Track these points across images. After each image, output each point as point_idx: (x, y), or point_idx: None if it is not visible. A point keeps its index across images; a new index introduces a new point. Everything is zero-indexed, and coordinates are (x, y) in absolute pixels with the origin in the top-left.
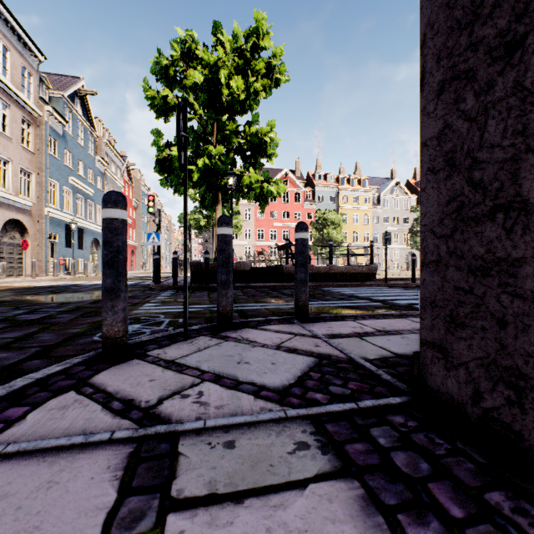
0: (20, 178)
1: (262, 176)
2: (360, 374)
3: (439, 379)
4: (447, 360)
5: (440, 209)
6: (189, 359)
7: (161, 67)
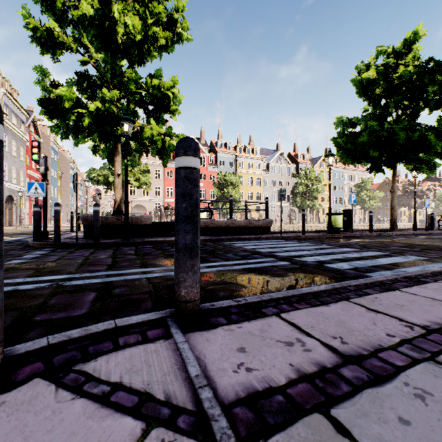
0: None
1: (165, 132)
2: None
3: None
4: None
5: None
6: None
7: None
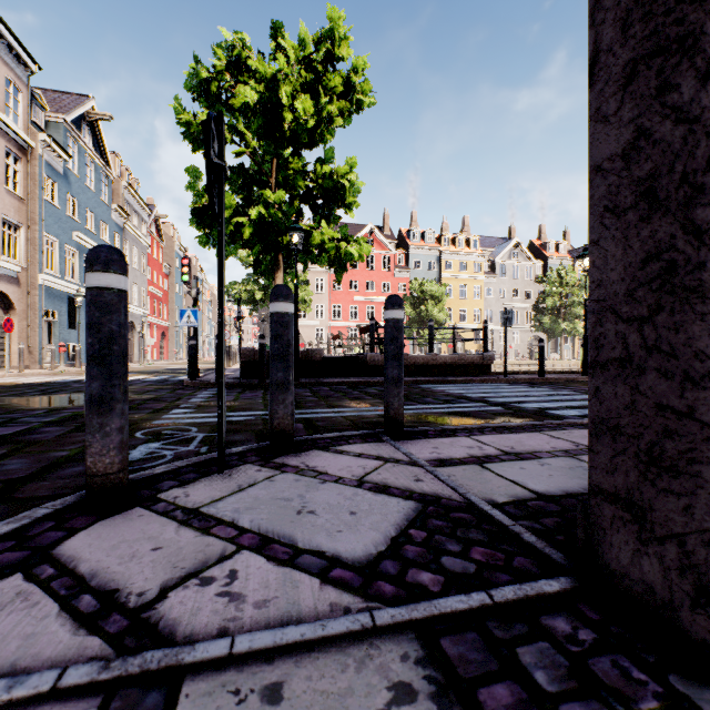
0: (3, 232)
1: (338, 233)
2: (488, 531)
3: (626, 555)
4: (642, 527)
5: (628, 273)
6: (223, 506)
7: (199, 81)
